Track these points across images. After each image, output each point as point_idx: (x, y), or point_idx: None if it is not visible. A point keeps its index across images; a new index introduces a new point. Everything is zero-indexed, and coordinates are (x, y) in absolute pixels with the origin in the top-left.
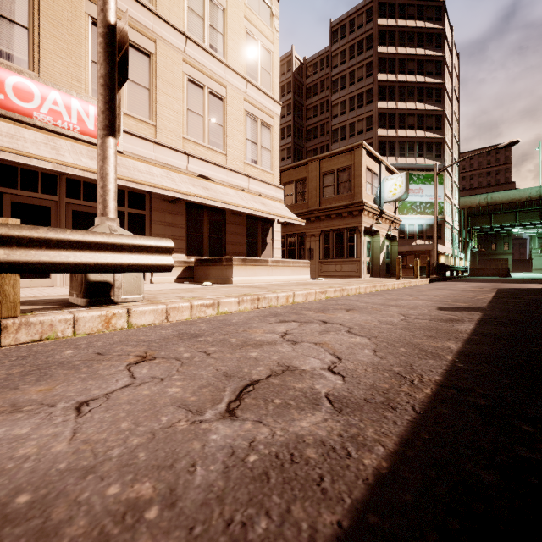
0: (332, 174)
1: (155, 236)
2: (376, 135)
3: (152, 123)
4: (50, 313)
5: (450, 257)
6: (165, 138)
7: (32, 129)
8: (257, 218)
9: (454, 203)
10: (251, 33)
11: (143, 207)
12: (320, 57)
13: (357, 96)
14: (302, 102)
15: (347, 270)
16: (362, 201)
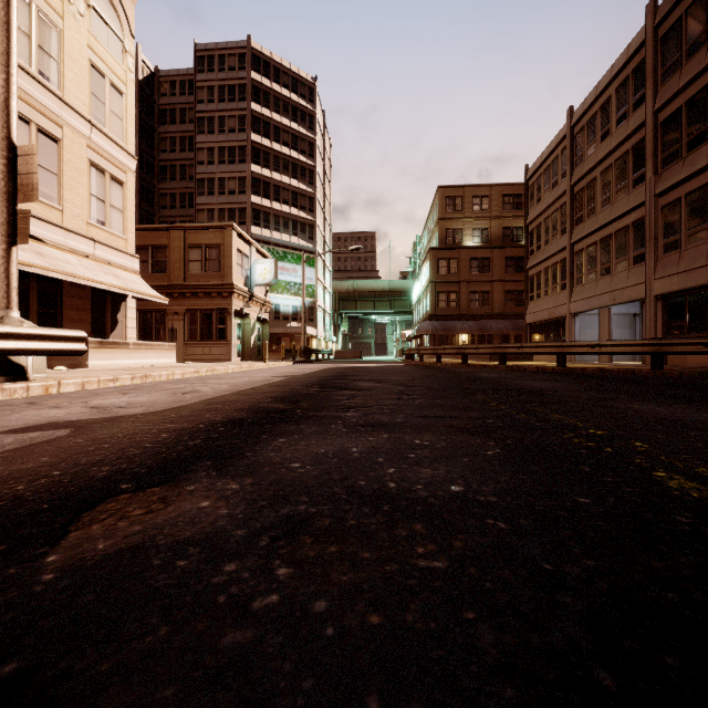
0: (200, 248)
1: None
2: (250, 202)
3: None
4: (4, 384)
5: (323, 340)
6: None
7: None
8: (105, 291)
9: (326, 287)
10: (97, 67)
11: None
12: (180, 77)
13: (229, 149)
14: (154, 126)
15: (217, 353)
16: (233, 283)
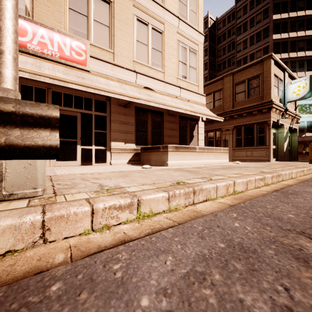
0: (243, 83)
1: (113, 131)
2: None
3: (111, 51)
4: None
5: None
6: (120, 61)
7: (26, 56)
8: (186, 118)
9: None
10: None
11: (105, 110)
12: (227, 14)
13: (256, 34)
14: (215, 47)
15: (257, 155)
16: (271, 100)
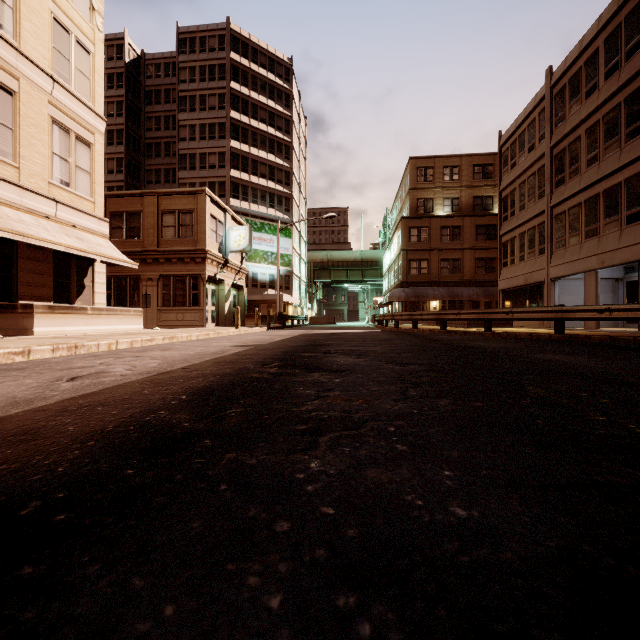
0: (173, 214)
1: None
2: (229, 175)
3: None
4: None
5: (299, 306)
6: None
7: None
8: (69, 255)
9: (302, 257)
10: (60, 21)
11: None
12: (165, 59)
13: (209, 126)
14: (140, 106)
15: (190, 319)
16: (206, 248)
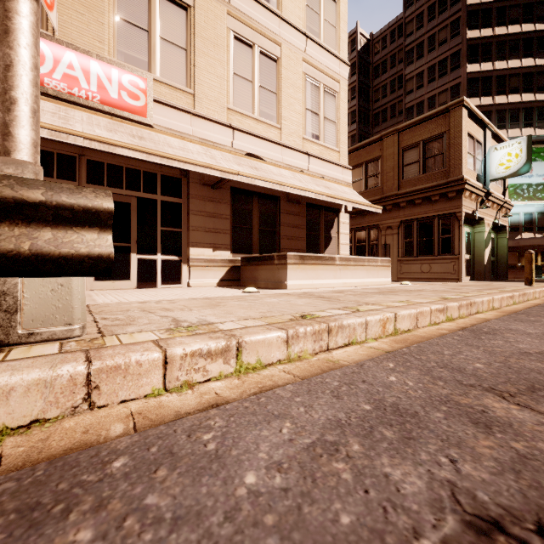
0: (416, 147)
1: (193, 229)
2: None
3: (190, 91)
4: None
5: None
6: (206, 109)
7: (42, 99)
8: (318, 207)
9: None
10: None
11: (179, 194)
12: (390, 28)
13: (439, 64)
14: (369, 84)
15: (439, 271)
16: (463, 177)
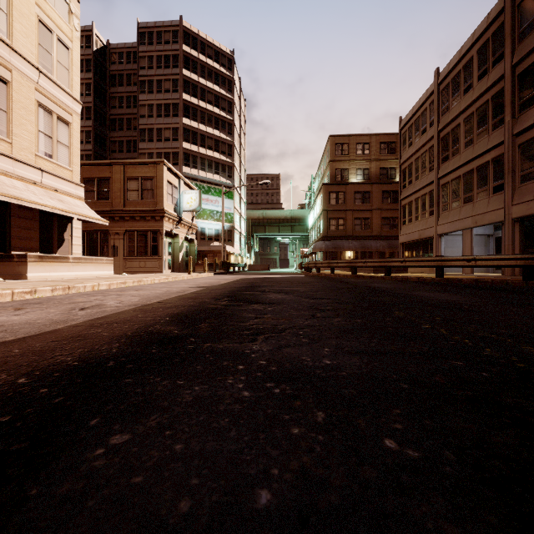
0: (137, 180)
1: None
2: (181, 147)
3: None
4: None
5: (239, 256)
6: None
7: None
8: (52, 214)
9: (242, 215)
10: (44, 22)
11: None
12: (127, 49)
13: (165, 106)
14: (106, 87)
15: (151, 266)
16: (164, 209)
